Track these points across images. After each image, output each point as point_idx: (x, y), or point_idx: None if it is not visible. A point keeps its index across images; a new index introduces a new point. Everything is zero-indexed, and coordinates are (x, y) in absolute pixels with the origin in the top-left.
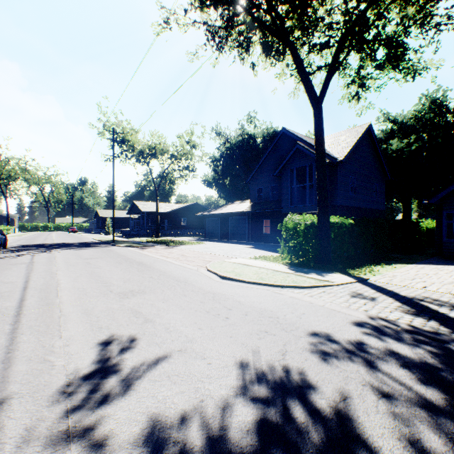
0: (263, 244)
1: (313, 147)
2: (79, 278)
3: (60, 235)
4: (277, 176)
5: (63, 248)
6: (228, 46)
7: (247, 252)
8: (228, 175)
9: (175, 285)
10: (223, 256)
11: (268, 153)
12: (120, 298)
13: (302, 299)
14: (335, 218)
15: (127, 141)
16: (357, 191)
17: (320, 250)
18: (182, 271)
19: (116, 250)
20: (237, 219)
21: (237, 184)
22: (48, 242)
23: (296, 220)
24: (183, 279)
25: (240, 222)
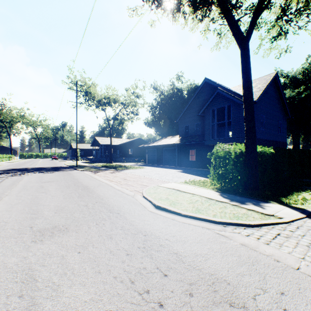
0: (190, 169)
1: (231, 91)
2: (16, 206)
3: (44, 161)
4: (201, 115)
5: (35, 172)
6: (162, 9)
7: (178, 176)
8: (162, 118)
9: (106, 218)
10: (158, 180)
11: (193, 98)
12: (32, 241)
13: (259, 249)
14: (259, 148)
15: (89, 93)
16: (266, 126)
17: (249, 177)
18: (119, 197)
19: (74, 173)
20: (169, 149)
21: (169, 125)
22: (30, 167)
23: (225, 150)
24: (117, 208)
25: (171, 152)
